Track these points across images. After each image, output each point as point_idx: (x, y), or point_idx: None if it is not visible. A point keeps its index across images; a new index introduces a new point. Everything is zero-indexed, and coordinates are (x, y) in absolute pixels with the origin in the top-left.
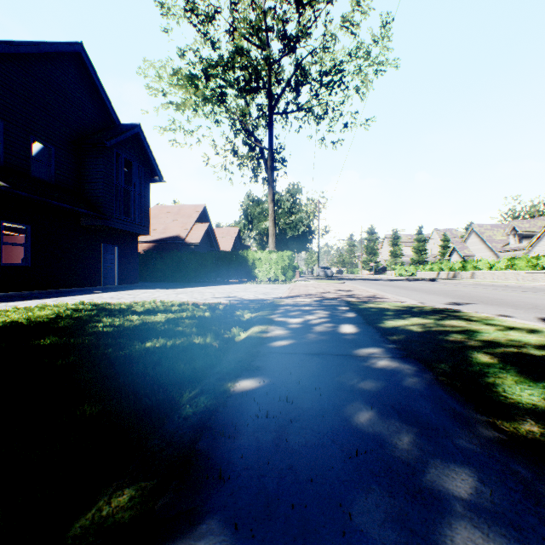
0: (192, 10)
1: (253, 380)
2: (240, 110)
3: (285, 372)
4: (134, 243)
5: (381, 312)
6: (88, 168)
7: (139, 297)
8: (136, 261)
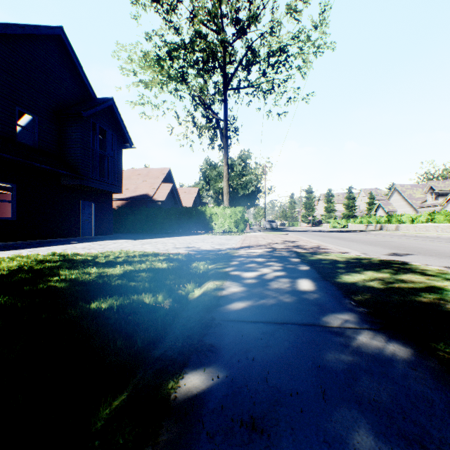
0: (157, 1)
1: (203, 373)
2: (199, 87)
3: (246, 357)
4: (109, 200)
5: (332, 265)
6: (67, 135)
7: (108, 247)
8: (110, 216)
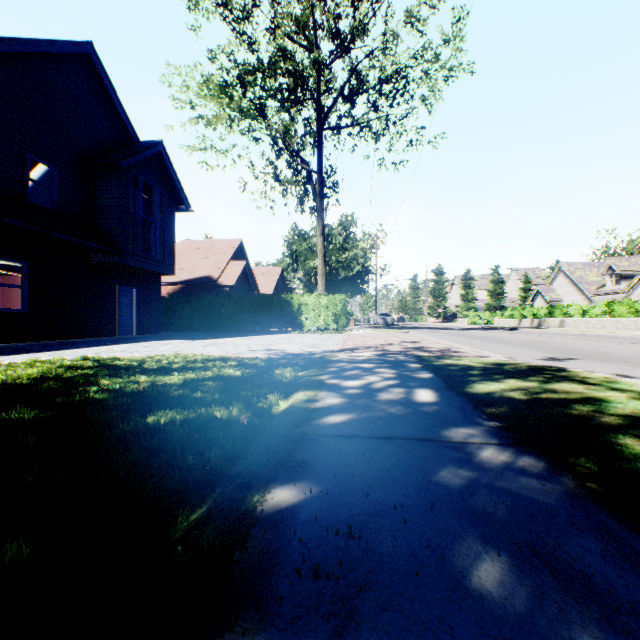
0: (225, 4)
1: (294, 488)
2: (283, 125)
3: (344, 472)
4: (156, 284)
5: (464, 372)
6: (99, 193)
7: (157, 350)
8: (159, 307)
